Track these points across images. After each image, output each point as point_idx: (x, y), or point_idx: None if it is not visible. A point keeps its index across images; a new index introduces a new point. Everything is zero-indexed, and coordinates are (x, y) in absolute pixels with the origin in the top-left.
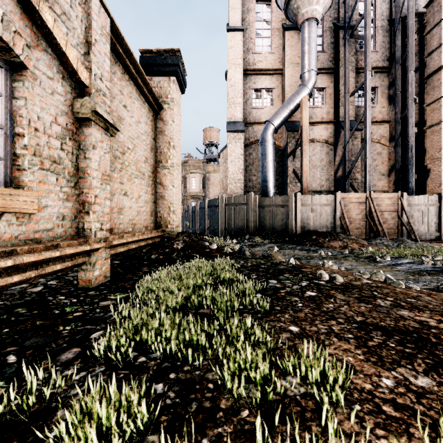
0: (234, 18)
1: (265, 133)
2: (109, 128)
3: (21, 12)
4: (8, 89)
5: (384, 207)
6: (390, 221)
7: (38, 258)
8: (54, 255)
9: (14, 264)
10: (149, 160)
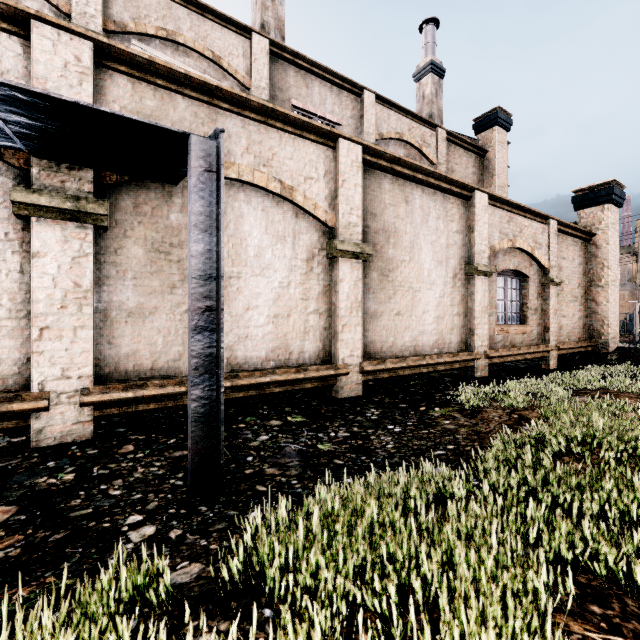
0: None
1: None
2: (557, 284)
3: (527, 258)
4: (521, 286)
5: None
6: None
7: (537, 350)
8: (540, 350)
9: (533, 351)
10: (581, 284)
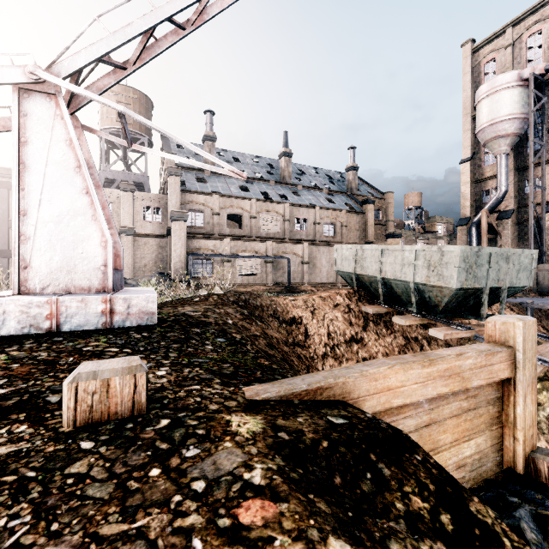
0: (466, 153)
1: (469, 229)
2: None
3: None
4: None
5: None
6: None
7: None
8: None
9: None
10: None
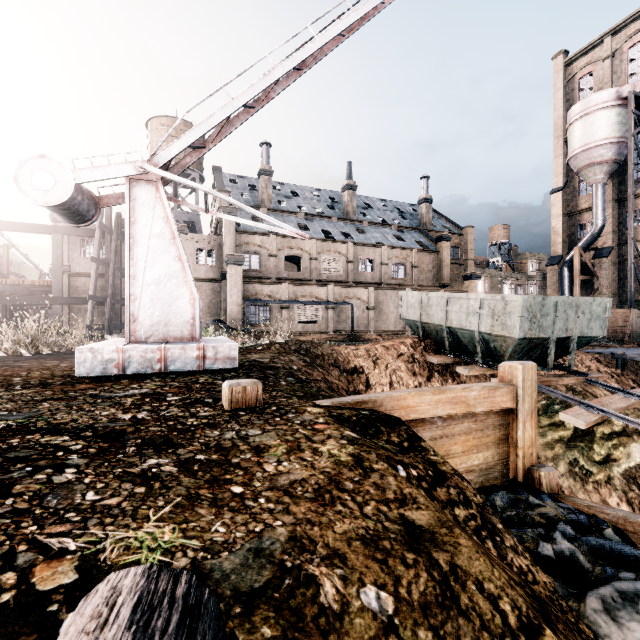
0: (557, 181)
1: (560, 269)
2: None
3: None
4: None
5: (619, 318)
6: (623, 328)
7: None
8: None
9: None
10: None
